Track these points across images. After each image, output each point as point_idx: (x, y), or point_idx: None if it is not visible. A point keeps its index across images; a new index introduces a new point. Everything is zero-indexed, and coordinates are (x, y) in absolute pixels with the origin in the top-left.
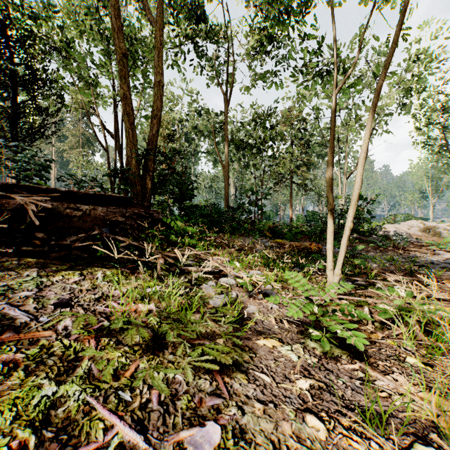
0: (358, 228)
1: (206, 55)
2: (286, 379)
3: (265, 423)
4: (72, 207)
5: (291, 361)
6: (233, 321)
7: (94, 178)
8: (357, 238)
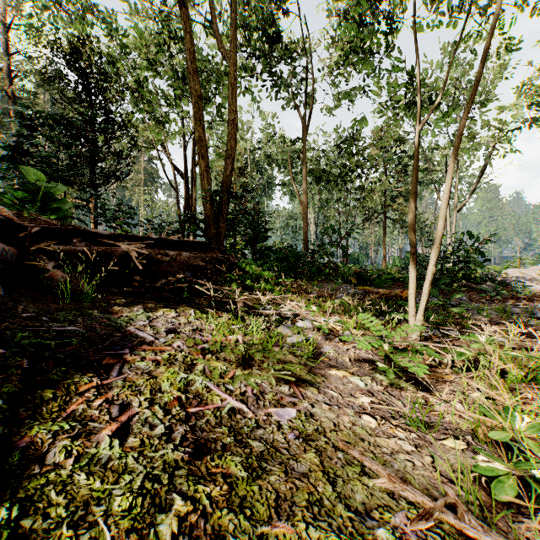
0: (467, 273)
1: (281, 77)
2: (351, 396)
3: (329, 414)
4: (162, 252)
5: (358, 387)
6: (308, 356)
7: (171, 223)
8: (466, 286)
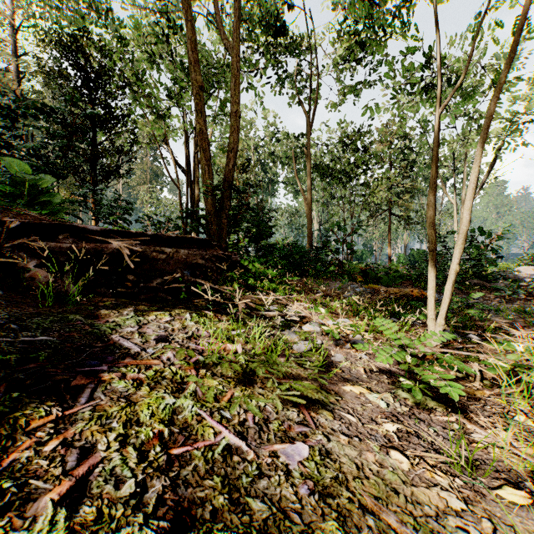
0: (479, 271)
1: (285, 72)
2: (372, 421)
3: (349, 450)
4: (158, 250)
5: (379, 407)
6: (318, 367)
7: (171, 219)
8: (477, 284)
